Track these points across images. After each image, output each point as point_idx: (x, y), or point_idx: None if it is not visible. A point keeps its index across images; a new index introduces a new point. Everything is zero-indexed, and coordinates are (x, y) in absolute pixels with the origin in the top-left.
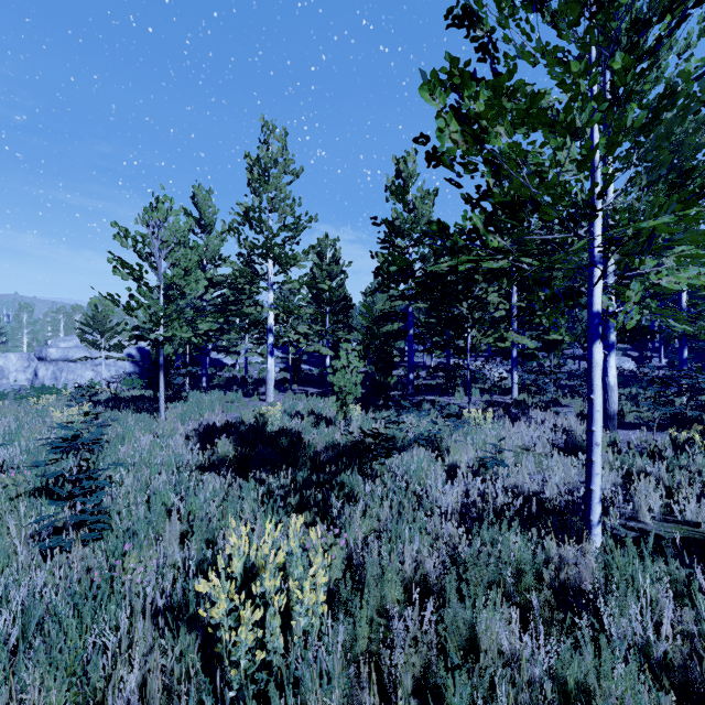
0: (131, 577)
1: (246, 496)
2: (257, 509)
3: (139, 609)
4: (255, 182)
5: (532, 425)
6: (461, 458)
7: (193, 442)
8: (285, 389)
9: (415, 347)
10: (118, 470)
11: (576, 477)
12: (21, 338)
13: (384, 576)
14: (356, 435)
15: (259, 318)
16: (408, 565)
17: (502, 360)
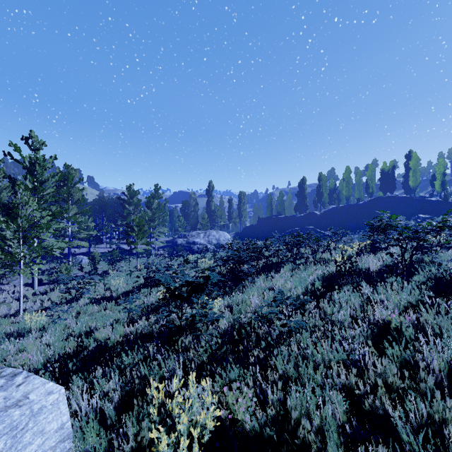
0: None
1: None
2: None
3: None
4: None
5: (4, 293)
6: None
7: None
8: None
9: None
10: None
11: None
12: None
13: None
14: None
15: None
16: None
17: None
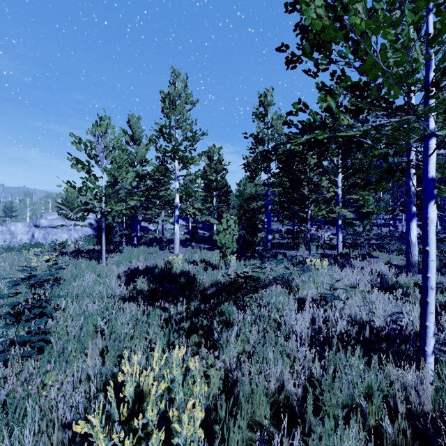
0: (46, 394)
1: (151, 321)
2: (158, 331)
3: (44, 427)
4: (166, 109)
5: (355, 270)
6: (306, 293)
7: (122, 280)
8: (187, 245)
9: (271, 219)
10: (64, 300)
11: (394, 309)
12: (26, 214)
13: (254, 395)
14: (232, 276)
15: (171, 200)
16: (272, 384)
17: (329, 227)
